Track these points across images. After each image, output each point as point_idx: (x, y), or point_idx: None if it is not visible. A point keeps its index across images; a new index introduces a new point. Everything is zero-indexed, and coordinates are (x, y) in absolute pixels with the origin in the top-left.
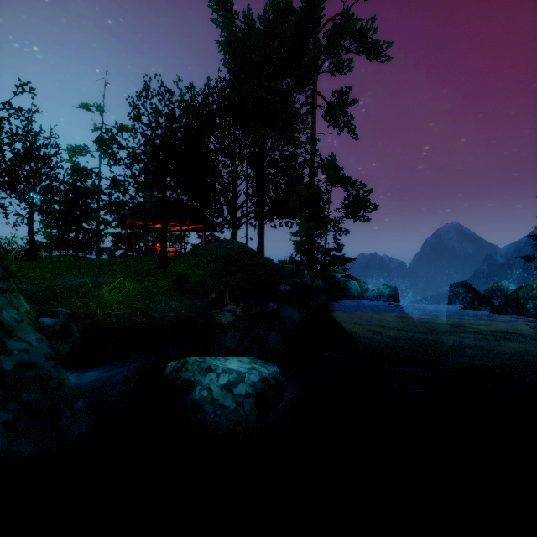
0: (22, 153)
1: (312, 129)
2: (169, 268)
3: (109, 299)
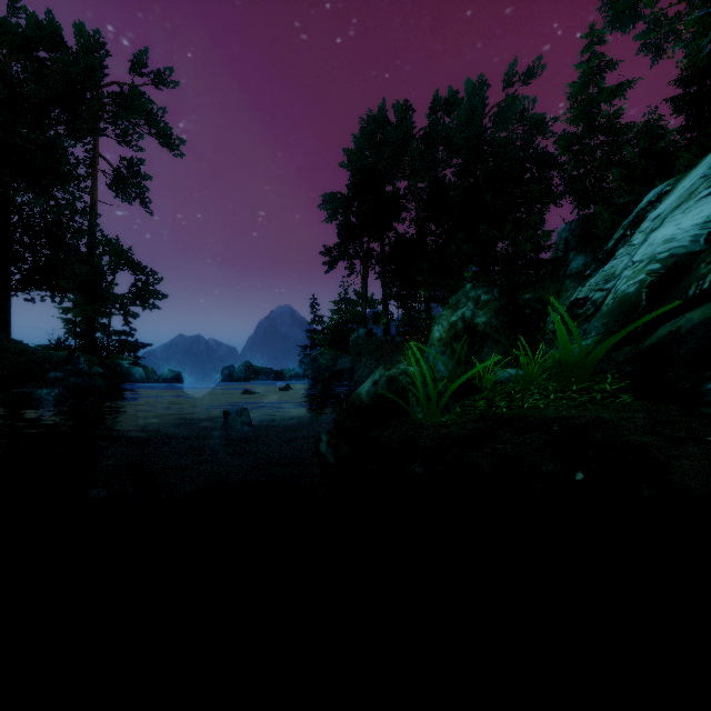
0: None
1: (92, 195)
2: None
3: None
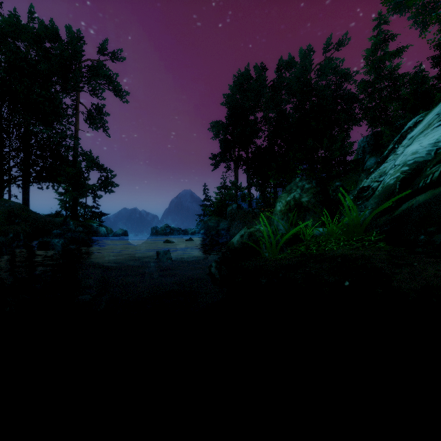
0: None
1: (76, 126)
2: None
3: None
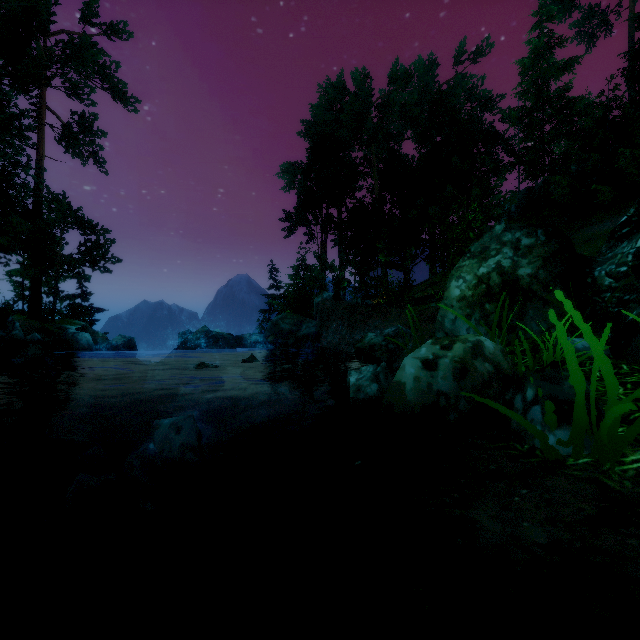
0: None
1: (38, 149)
2: None
3: None
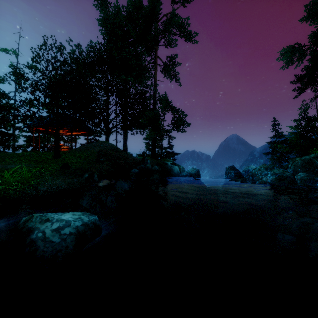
0: None
1: (154, 78)
2: (60, 159)
3: (9, 179)
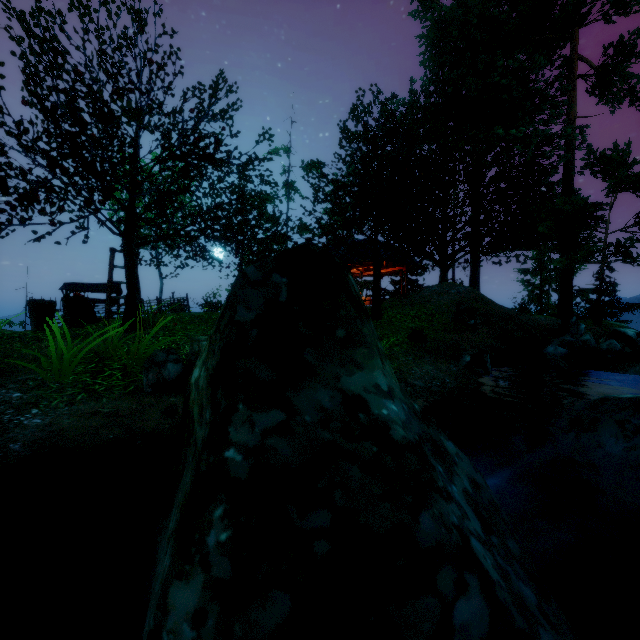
0: (254, 200)
1: (569, 113)
2: (383, 321)
3: None
